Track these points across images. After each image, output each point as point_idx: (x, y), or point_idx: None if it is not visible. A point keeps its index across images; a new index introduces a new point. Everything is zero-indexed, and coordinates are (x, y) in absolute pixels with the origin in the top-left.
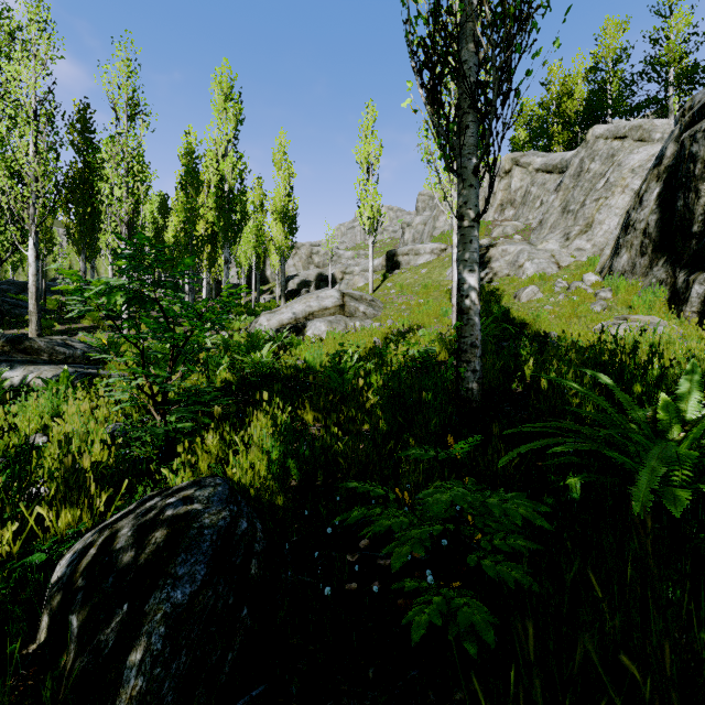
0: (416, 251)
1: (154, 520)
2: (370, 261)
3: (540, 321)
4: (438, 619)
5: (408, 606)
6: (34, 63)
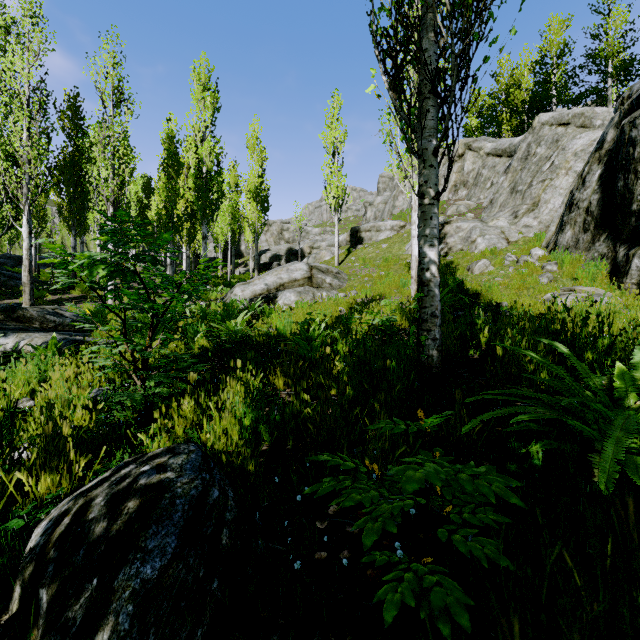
0: (378, 228)
1: (127, 489)
2: (336, 237)
3: (492, 291)
4: (411, 600)
5: (377, 577)
6: (27, 55)
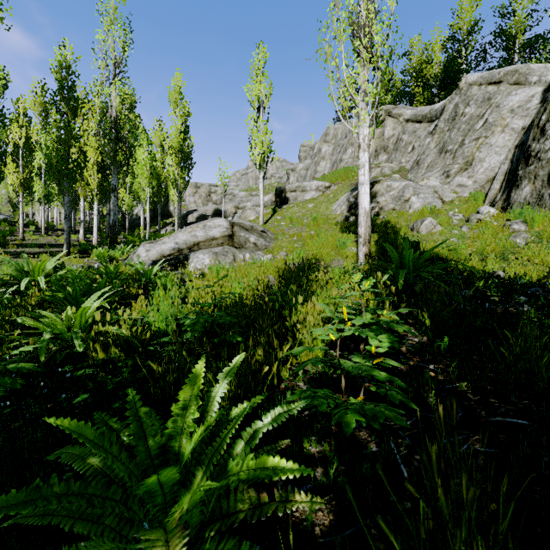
0: (303, 188)
1: None
2: (261, 195)
3: (458, 255)
4: None
5: None
6: None
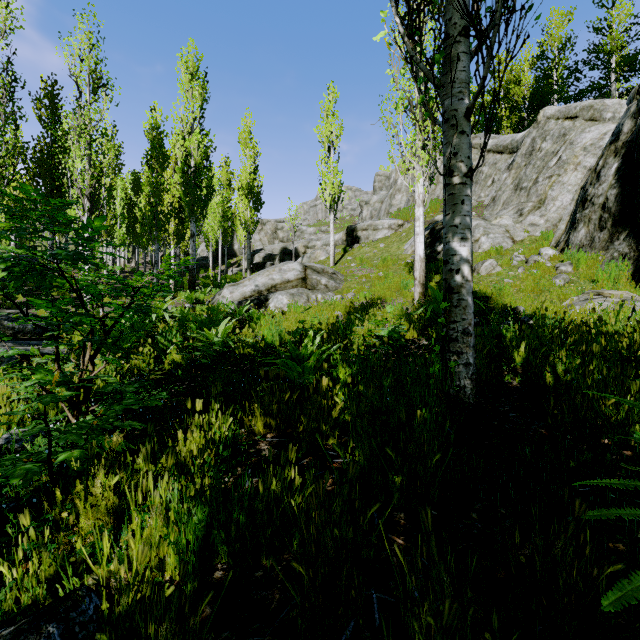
0: (375, 227)
1: None
2: (331, 236)
3: (502, 294)
4: None
5: None
6: None
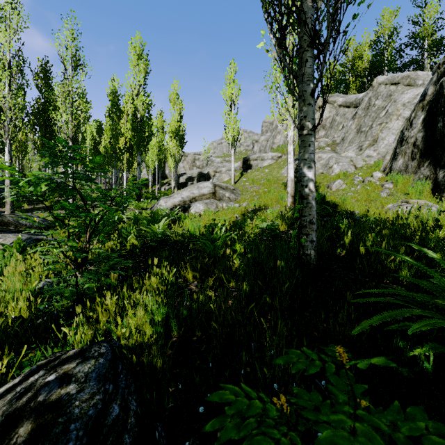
0: (262, 158)
1: (24, 409)
2: (232, 164)
3: (346, 203)
4: None
5: None
6: (9, 31)
